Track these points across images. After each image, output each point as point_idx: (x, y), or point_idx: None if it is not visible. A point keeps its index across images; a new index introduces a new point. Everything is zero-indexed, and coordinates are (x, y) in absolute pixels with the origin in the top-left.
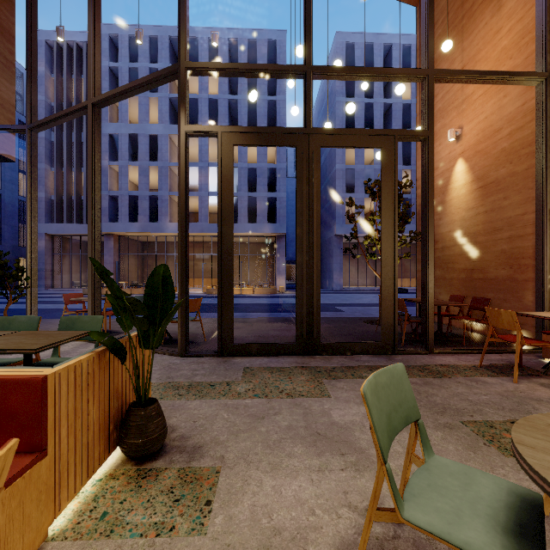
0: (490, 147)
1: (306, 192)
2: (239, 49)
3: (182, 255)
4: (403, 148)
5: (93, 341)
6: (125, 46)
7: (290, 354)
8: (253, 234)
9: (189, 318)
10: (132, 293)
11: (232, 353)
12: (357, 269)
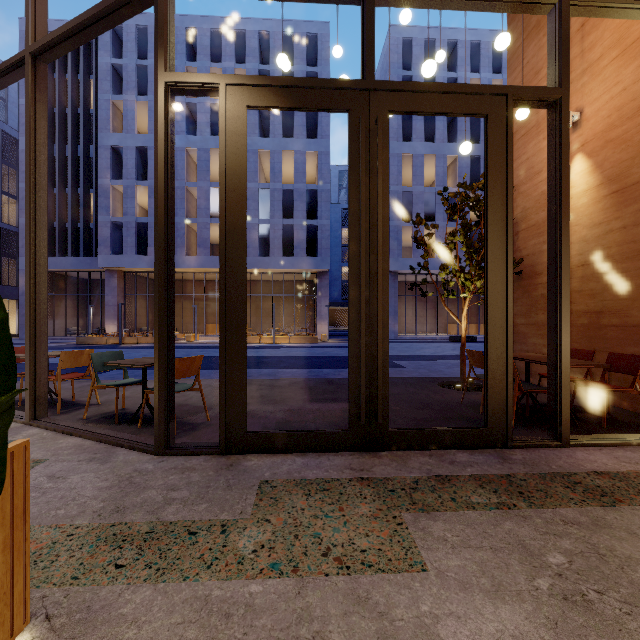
0: (631, 131)
1: (365, 186)
2: (272, 44)
3: (161, 287)
4: (470, 167)
5: (31, 423)
6: (132, 39)
7: (340, 449)
8: (289, 270)
9: (183, 386)
10: (139, 342)
11: (244, 448)
12: (414, 313)
